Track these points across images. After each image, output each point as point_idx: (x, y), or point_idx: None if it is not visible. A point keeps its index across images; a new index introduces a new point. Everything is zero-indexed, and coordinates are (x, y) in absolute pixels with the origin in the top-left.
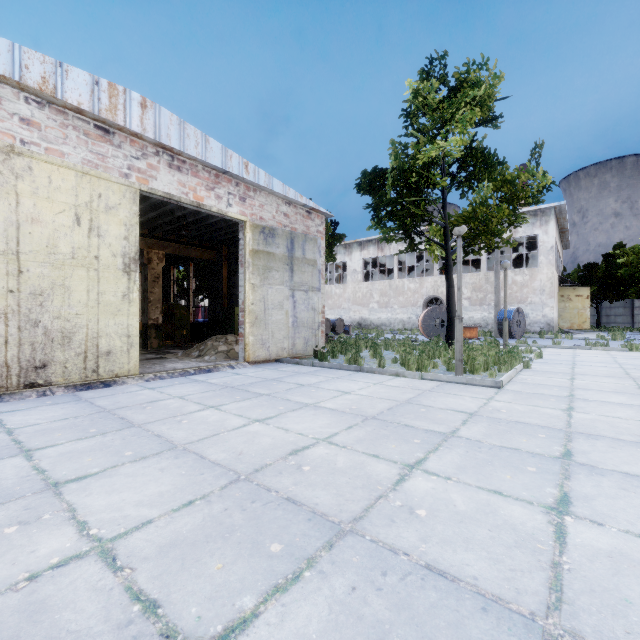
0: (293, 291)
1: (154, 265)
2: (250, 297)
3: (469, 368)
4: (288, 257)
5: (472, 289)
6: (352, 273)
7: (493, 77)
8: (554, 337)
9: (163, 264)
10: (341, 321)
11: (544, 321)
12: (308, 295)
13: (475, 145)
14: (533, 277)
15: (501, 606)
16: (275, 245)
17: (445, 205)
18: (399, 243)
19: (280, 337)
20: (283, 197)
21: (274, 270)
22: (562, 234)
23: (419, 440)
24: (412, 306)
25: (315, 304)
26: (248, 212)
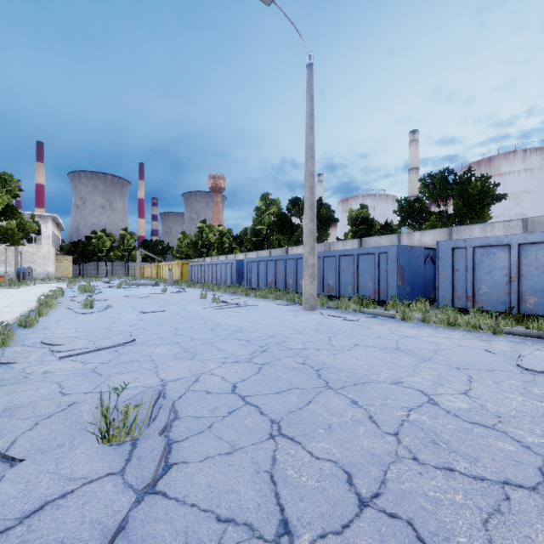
0: None
1: None
2: None
3: (9, 286)
4: None
5: None
6: None
7: (16, 182)
8: (44, 279)
9: None
10: None
11: (46, 273)
12: None
13: (7, 201)
14: (39, 250)
15: (20, 292)
16: None
17: None
18: None
19: None
20: None
21: None
22: (59, 225)
23: (6, 291)
24: None
25: None
26: None
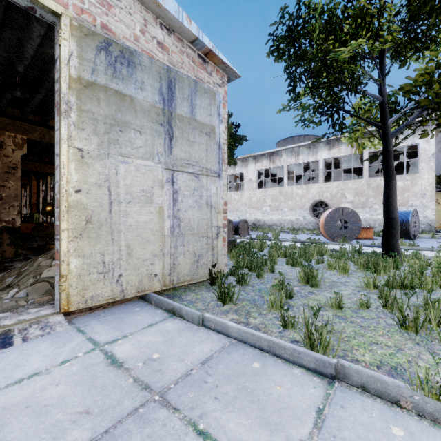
0: (172, 173)
1: (8, 152)
2: (72, 176)
3: None
4: (162, 111)
5: (355, 194)
6: (248, 182)
7: None
8: None
9: (23, 151)
10: (245, 223)
11: (425, 222)
12: (200, 182)
13: None
14: (414, 182)
15: None
16: (135, 83)
17: (383, 72)
18: (288, 156)
19: (146, 255)
20: (155, 9)
21: (132, 129)
22: None
23: None
24: (300, 209)
25: (212, 197)
26: (69, 0)
